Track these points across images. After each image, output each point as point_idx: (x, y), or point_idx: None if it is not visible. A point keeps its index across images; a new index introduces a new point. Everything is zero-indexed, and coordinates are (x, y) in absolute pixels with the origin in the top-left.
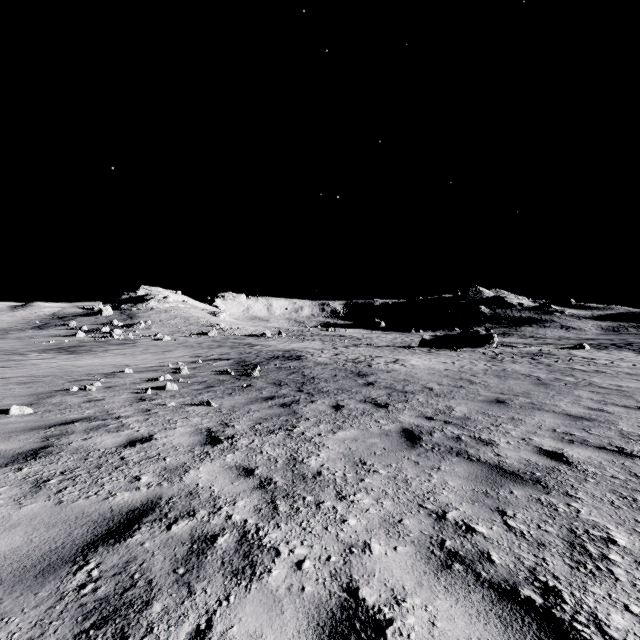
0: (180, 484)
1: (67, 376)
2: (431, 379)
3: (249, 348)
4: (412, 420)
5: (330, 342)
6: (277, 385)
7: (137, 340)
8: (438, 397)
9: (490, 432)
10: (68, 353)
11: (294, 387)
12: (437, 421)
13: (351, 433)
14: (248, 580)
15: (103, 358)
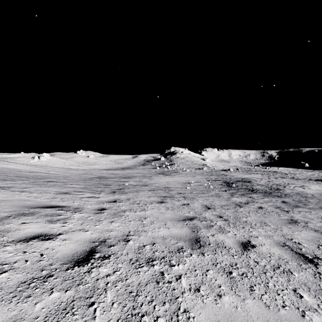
0: (232, 199)
1: (179, 182)
2: (311, 193)
3: (225, 176)
4: (287, 200)
5: (266, 175)
6: (243, 189)
7: (178, 171)
8: (305, 198)
9: (311, 204)
10: (166, 175)
11: (249, 190)
12: (296, 201)
13: (266, 199)
14: (248, 204)
15: (178, 177)
